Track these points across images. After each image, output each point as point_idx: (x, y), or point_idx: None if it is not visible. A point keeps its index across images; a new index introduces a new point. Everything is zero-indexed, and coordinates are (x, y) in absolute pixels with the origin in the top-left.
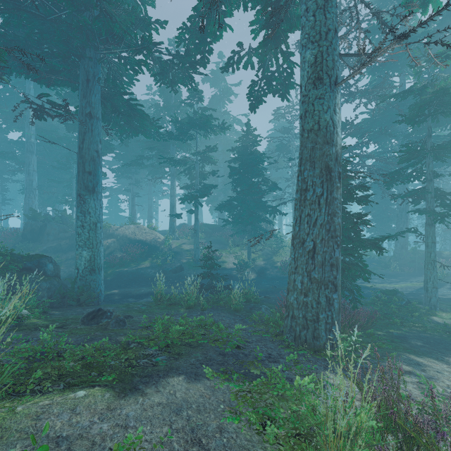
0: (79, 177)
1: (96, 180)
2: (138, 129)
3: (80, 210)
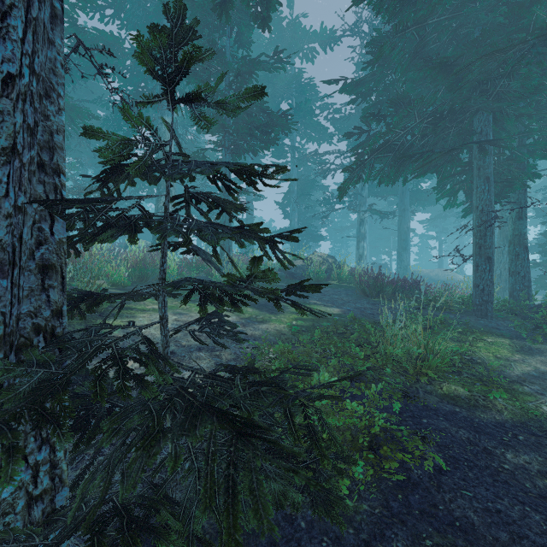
0: (398, 243)
1: (406, 243)
2: (434, 202)
3: (399, 259)
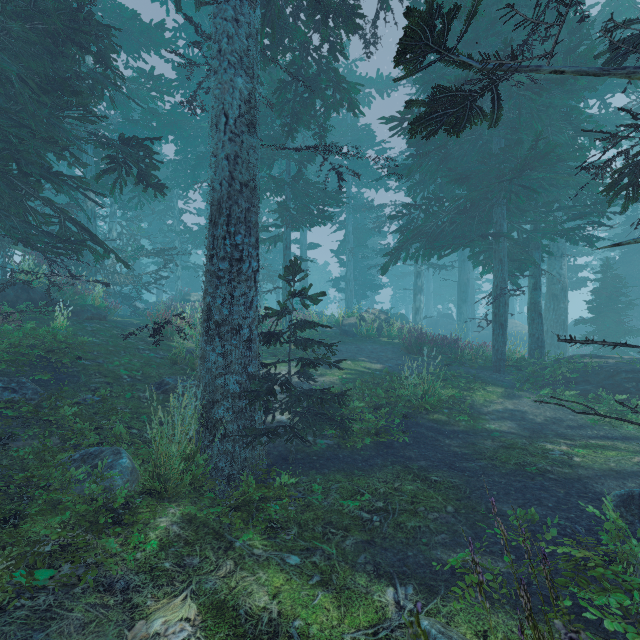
0: (458, 295)
1: (466, 295)
2: None
3: (459, 312)
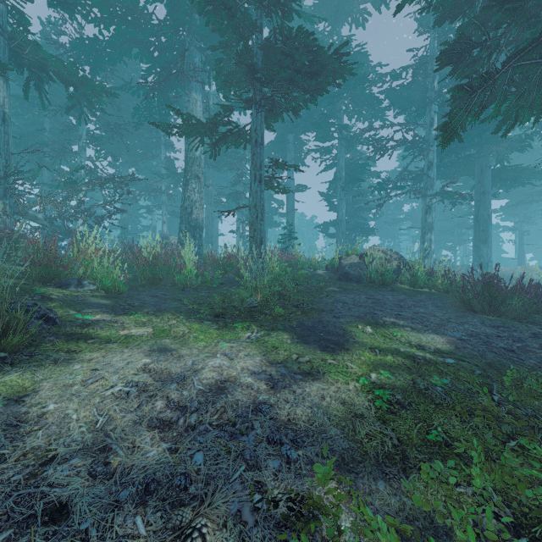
0: (475, 235)
1: (487, 234)
2: (524, 182)
3: (476, 255)
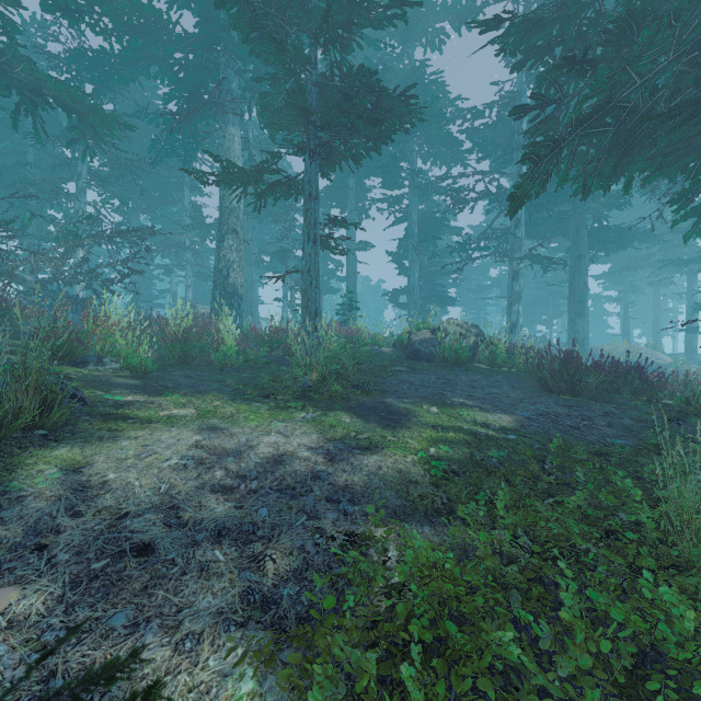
0: (570, 306)
1: (583, 306)
2: (625, 245)
3: (571, 330)
